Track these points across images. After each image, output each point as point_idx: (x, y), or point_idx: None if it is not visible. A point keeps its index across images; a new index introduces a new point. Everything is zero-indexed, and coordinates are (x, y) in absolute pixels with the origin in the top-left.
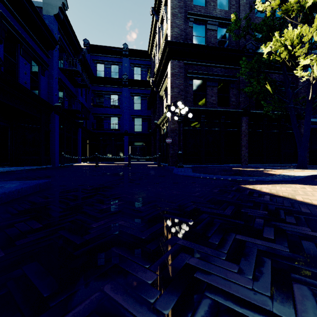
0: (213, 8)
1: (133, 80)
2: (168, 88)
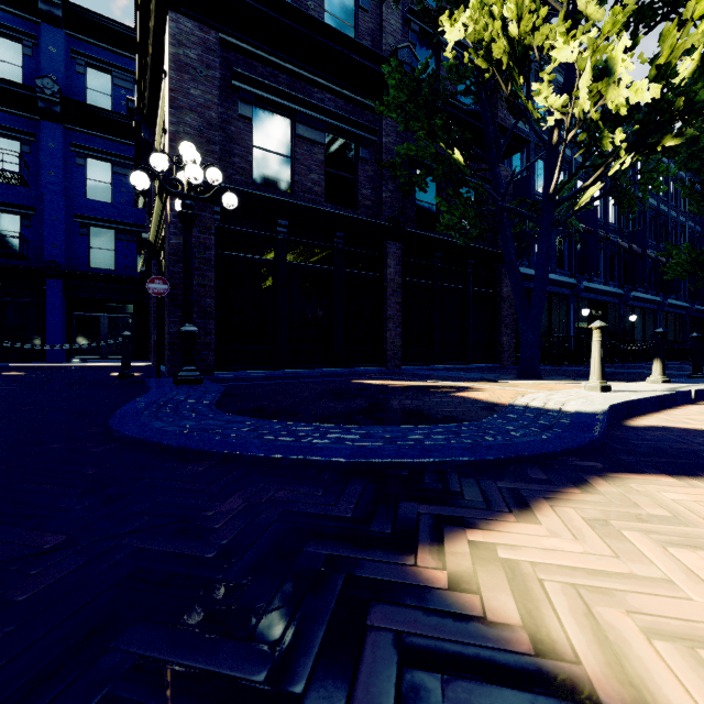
0: None
1: (83, 105)
2: (165, 111)
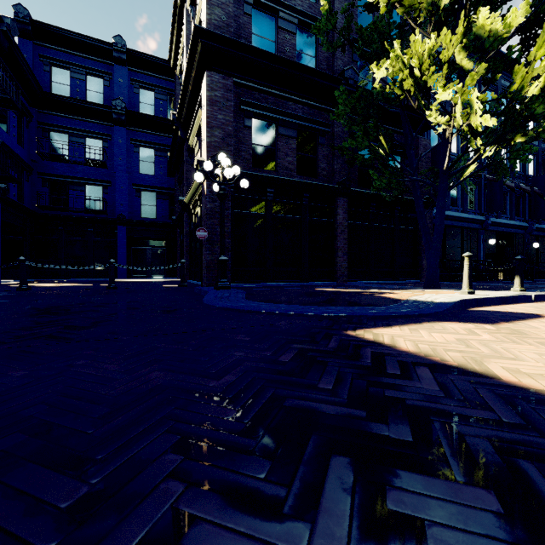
0: None
1: (138, 114)
2: (202, 128)
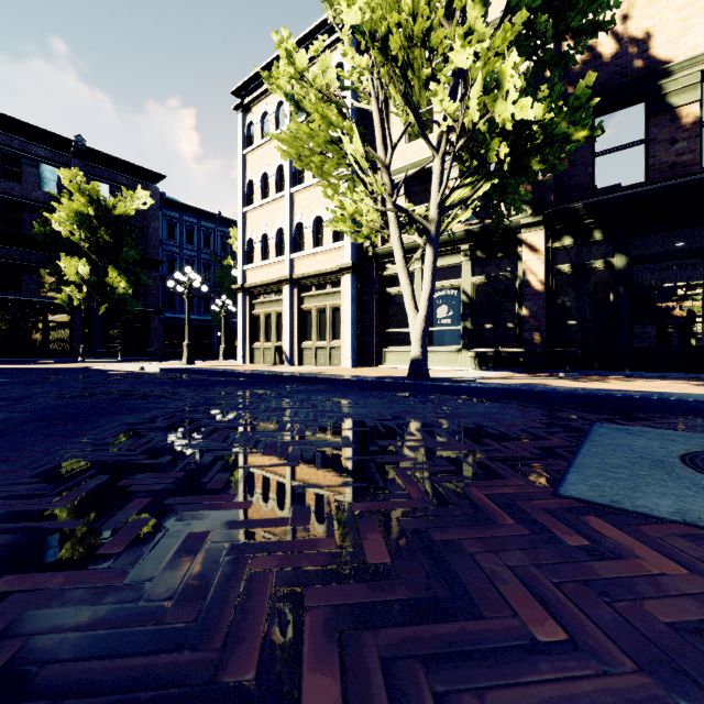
0: (33, 189)
1: None
2: None
